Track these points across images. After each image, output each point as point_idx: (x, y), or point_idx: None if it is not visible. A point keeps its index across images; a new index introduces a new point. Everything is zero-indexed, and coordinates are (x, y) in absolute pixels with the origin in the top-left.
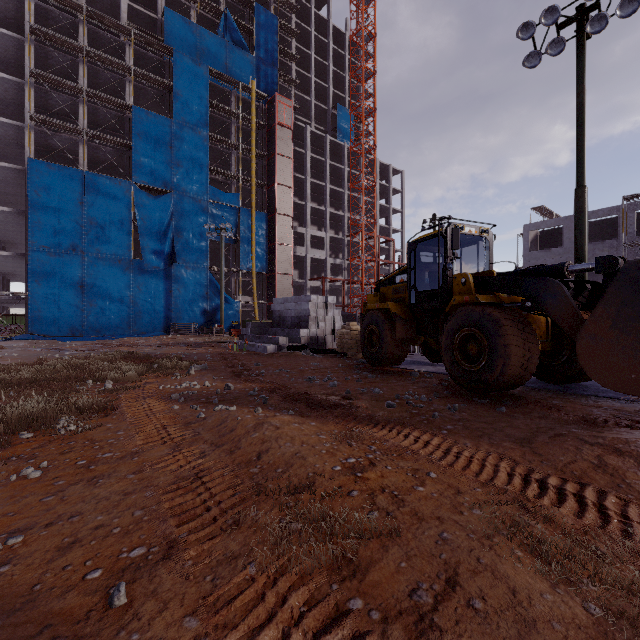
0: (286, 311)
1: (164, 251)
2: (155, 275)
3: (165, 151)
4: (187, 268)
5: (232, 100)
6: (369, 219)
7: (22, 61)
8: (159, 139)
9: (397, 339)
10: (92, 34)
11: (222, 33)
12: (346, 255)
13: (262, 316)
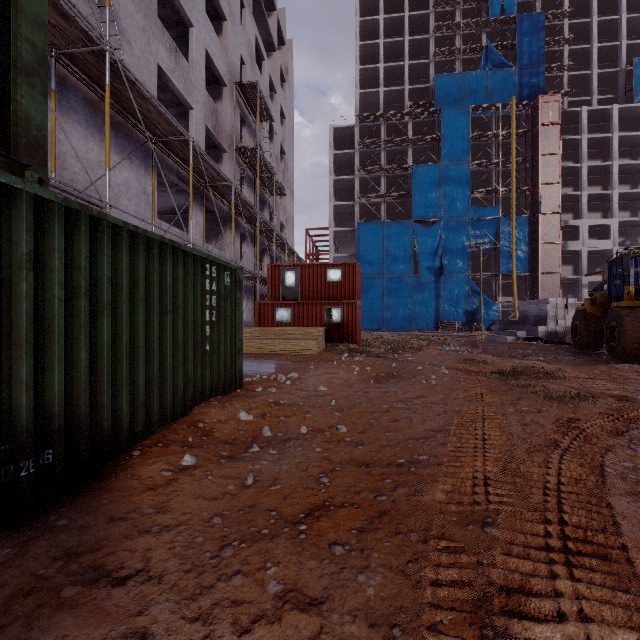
0: (529, 311)
1: (434, 267)
2: (428, 285)
3: (435, 190)
4: (452, 278)
5: (492, 122)
6: None
7: (352, 162)
8: (430, 182)
9: (592, 331)
10: (388, 126)
11: (483, 66)
12: None
13: None
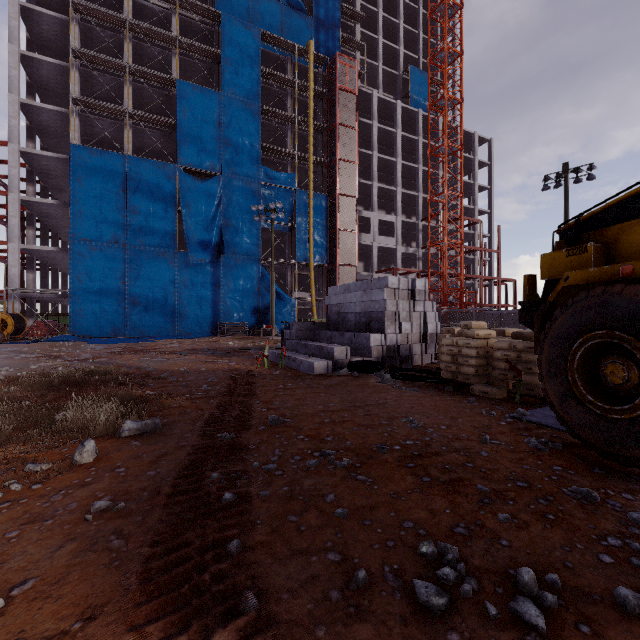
0: (347, 305)
1: (211, 241)
2: (201, 269)
3: (212, 129)
4: (236, 260)
5: (287, 68)
6: (454, 192)
7: None
8: (206, 115)
9: None
10: (138, 9)
11: None
12: (420, 242)
13: (321, 315)
